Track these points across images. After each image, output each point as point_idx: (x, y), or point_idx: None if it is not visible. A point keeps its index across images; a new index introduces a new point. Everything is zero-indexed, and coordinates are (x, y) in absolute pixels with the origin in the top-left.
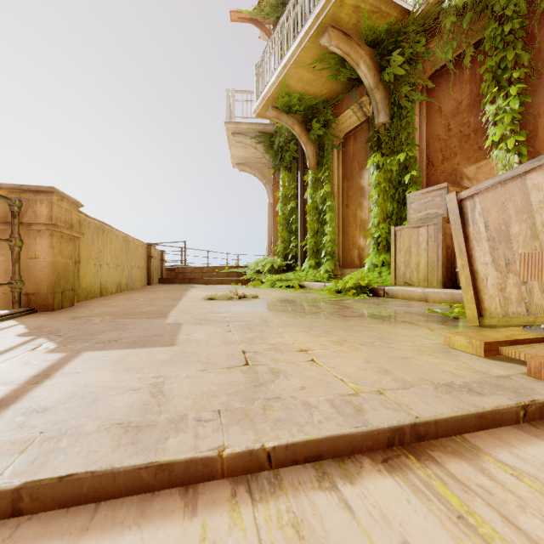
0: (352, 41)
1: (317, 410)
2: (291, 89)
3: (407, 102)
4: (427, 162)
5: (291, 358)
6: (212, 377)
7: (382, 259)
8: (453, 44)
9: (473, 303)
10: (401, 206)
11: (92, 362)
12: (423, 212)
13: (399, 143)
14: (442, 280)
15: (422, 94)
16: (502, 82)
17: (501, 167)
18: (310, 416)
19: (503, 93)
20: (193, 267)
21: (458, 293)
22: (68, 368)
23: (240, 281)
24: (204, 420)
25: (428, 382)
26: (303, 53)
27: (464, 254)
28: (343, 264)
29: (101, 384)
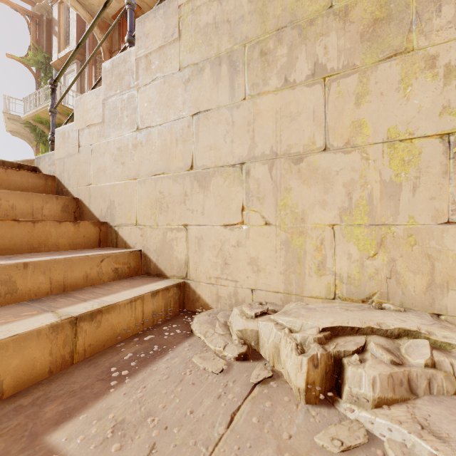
0: (62, 115)
1: None
2: (41, 117)
3: None
4: None
5: None
6: None
7: None
8: None
9: None
10: None
11: None
12: None
13: None
14: None
15: None
16: None
17: None
18: None
19: None
20: None
21: None
22: None
23: None
24: None
25: None
26: (44, 111)
27: None
28: None
29: None
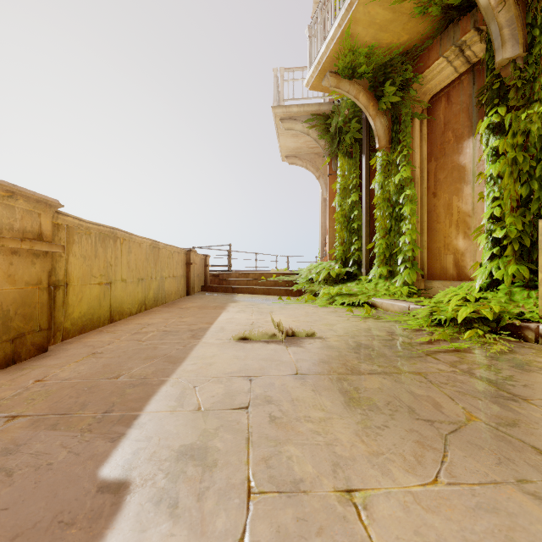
0: None
1: None
2: (356, 42)
3: None
4: None
5: None
6: None
7: (510, 272)
8: None
9: None
10: None
11: None
12: None
13: None
14: None
15: None
16: None
17: None
18: None
19: None
20: (238, 273)
21: None
22: None
23: (289, 292)
24: None
25: None
26: None
27: None
28: (429, 274)
29: None
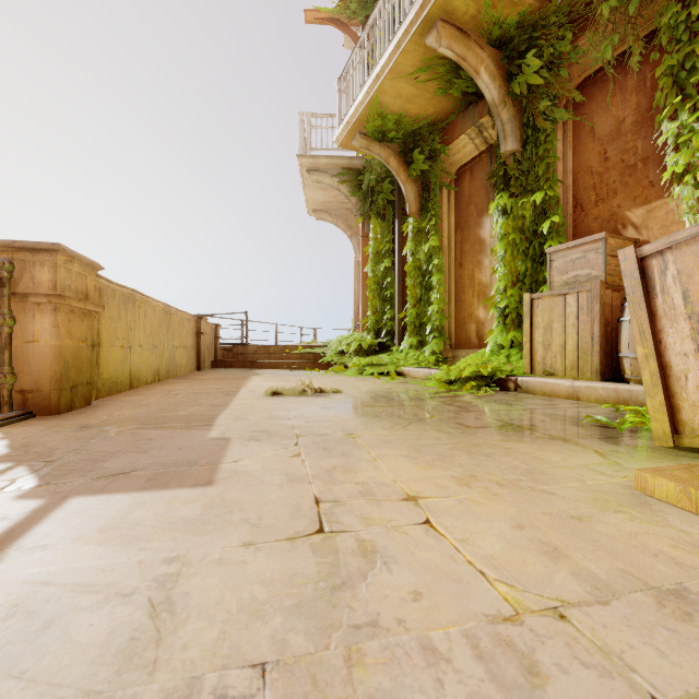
0: (469, 39)
1: (450, 667)
2: (385, 109)
3: (546, 122)
4: (574, 205)
5: (393, 516)
6: (261, 563)
7: (510, 338)
8: (614, 38)
9: (663, 413)
10: (537, 266)
11: (76, 521)
12: (570, 274)
13: (534, 178)
14: (599, 368)
15: (568, 111)
16: (688, 89)
17: (686, 209)
18: (439, 687)
19: (690, 104)
20: (256, 346)
21: (625, 390)
22: (34, 535)
23: (317, 365)
24: (232, 697)
25: (638, 582)
26: (403, 58)
27: (648, 339)
28: (456, 343)
29: (73, 578)
